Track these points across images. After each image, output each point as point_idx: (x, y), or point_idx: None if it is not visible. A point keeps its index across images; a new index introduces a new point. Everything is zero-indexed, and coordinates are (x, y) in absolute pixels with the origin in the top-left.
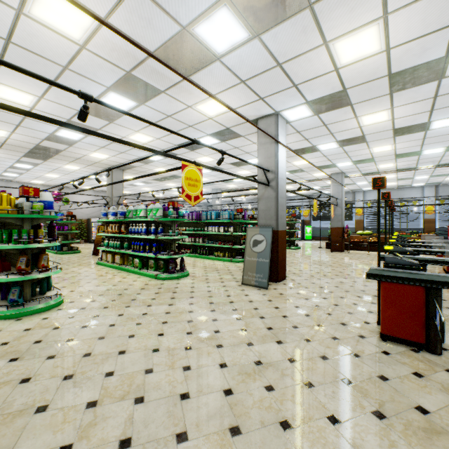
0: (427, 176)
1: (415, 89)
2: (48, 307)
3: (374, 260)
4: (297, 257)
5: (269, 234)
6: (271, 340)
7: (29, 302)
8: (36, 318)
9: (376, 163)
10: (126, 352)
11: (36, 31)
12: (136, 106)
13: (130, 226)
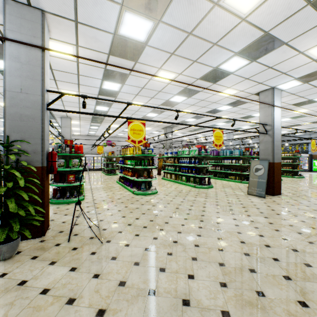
0: None
1: None
2: (154, 193)
3: None
4: (297, 183)
5: (266, 164)
6: (261, 216)
7: (148, 189)
8: (151, 196)
9: None
10: (191, 209)
11: (153, 83)
12: (186, 99)
13: (180, 159)
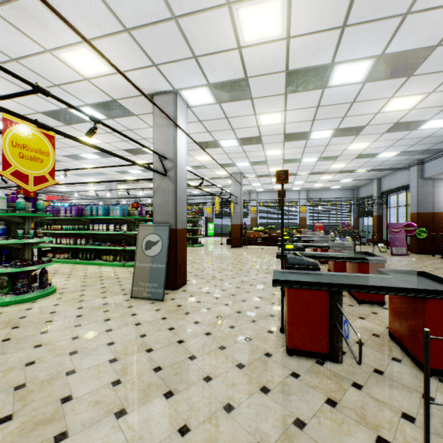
0: (303, 182)
1: (305, 94)
2: None
3: (267, 254)
4: (200, 255)
5: (166, 234)
6: (156, 394)
7: None
8: None
9: (268, 166)
10: None
11: None
12: None
13: None
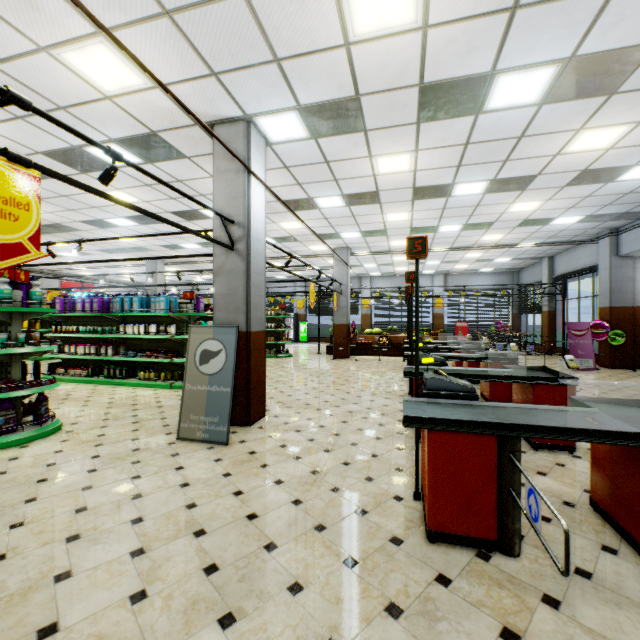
0: (439, 262)
1: (448, 124)
2: None
3: (387, 369)
4: (286, 370)
5: (232, 339)
6: (206, 620)
7: None
8: None
9: (388, 238)
10: None
11: None
12: None
13: None
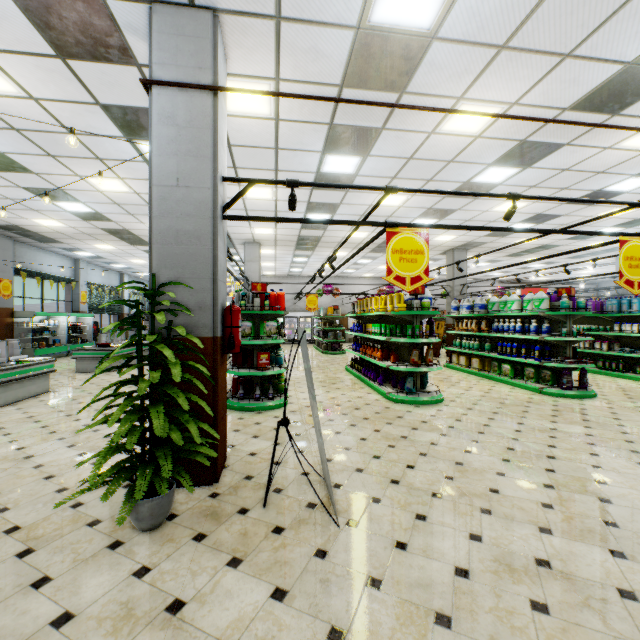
0: None
1: None
2: (435, 401)
3: None
4: None
5: None
6: None
7: (421, 392)
8: (431, 408)
9: None
10: (556, 458)
11: (438, 142)
12: (517, 173)
13: (495, 322)
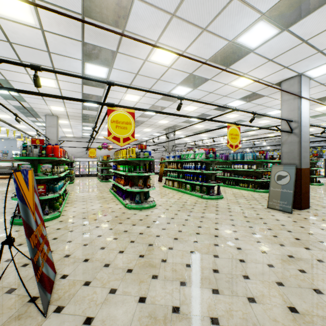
0: None
1: None
2: (151, 206)
3: None
4: (319, 192)
5: (293, 171)
6: (299, 246)
7: (144, 202)
8: (148, 211)
9: None
10: (200, 234)
11: (150, 66)
12: (191, 91)
13: (184, 164)
